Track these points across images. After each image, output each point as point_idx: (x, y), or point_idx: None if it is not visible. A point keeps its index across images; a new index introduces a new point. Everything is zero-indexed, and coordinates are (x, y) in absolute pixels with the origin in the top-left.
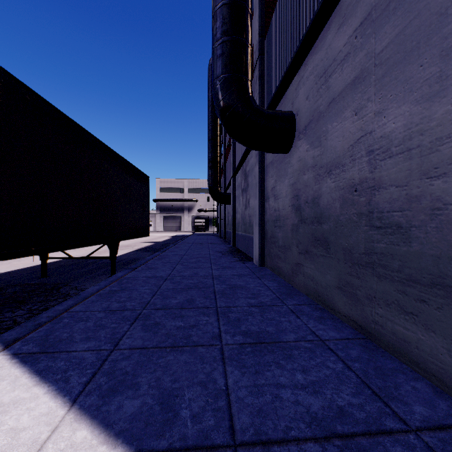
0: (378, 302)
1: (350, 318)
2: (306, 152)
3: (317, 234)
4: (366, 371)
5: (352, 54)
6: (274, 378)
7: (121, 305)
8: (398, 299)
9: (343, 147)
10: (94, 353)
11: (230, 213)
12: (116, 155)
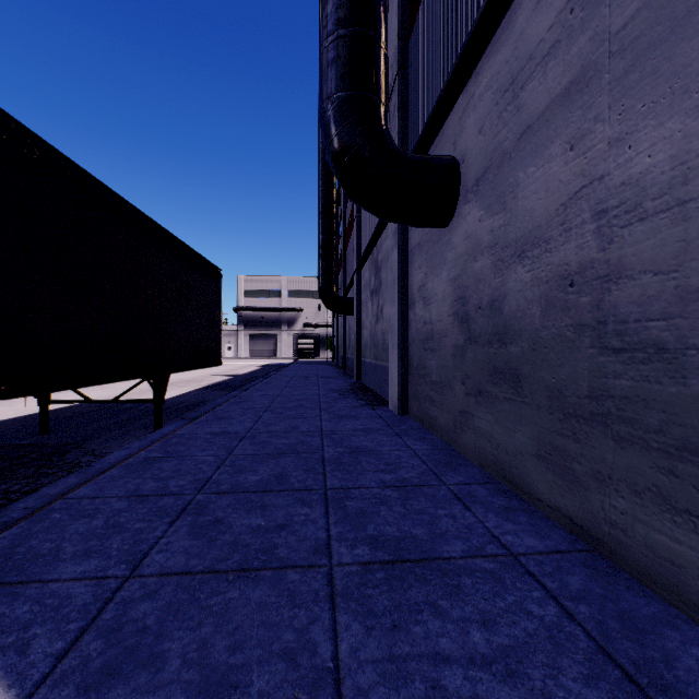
0: (617, 487)
1: (561, 511)
2: (479, 223)
3: (498, 363)
4: (603, 624)
5: (565, 42)
6: (428, 640)
7: (160, 485)
8: (659, 484)
9: (547, 208)
10: (92, 585)
11: (353, 329)
12: (163, 231)
